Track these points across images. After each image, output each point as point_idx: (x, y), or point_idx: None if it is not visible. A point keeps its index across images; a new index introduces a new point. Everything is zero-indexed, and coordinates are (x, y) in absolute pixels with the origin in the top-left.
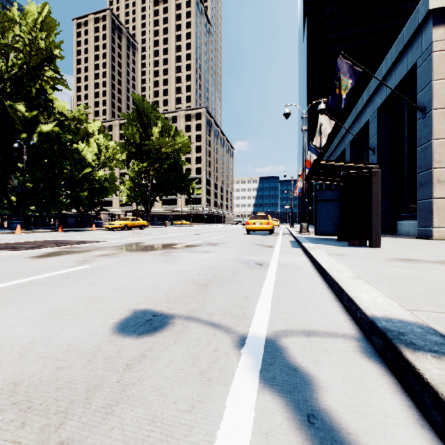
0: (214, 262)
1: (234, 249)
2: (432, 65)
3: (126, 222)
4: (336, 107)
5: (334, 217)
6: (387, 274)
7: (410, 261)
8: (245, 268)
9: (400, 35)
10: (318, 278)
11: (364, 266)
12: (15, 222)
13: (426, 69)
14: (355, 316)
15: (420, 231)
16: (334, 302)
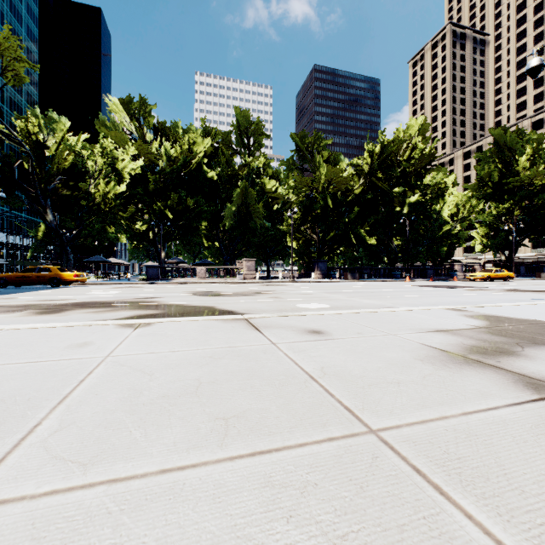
0: None
1: None
2: None
3: (488, 273)
4: None
5: None
6: None
7: None
8: None
9: None
10: None
11: None
12: (397, 274)
13: None
14: None
15: None
16: None
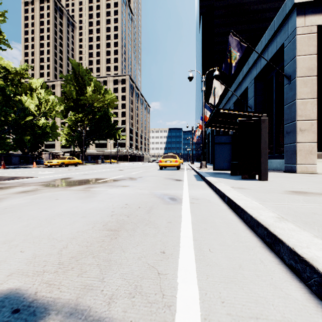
0: (130, 197)
1: (150, 183)
2: (296, 45)
3: (63, 160)
4: (228, 72)
5: (227, 156)
6: (302, 211)
7: (304, 194)
8: (159, 203)
9: (272, 23)
10: (232, 214)
11: (273, 201)
12: None
13: (291, 47)
14: (321, 292)
15: (287, 167)
16: (268, 254)
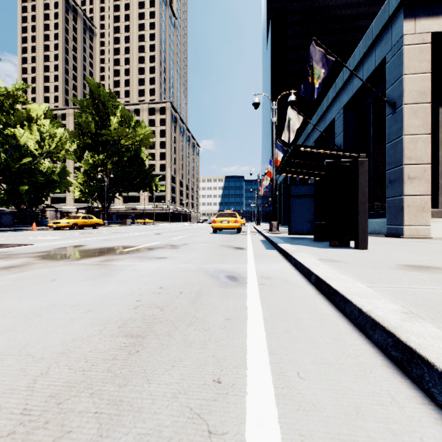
0: (168, 276)
1: (199, 254)
2: (402, 59)
3: (75, 220)
4: (308, 97)
5: (308, 214)
6: (436, 299)
7: (428, 270)
8: (212, 286)
9: (369, 30)
10: (326, 304)
11: (385, 282)
12: None
13: (396, 63)
14: None
15: (389, 229)
16: (400, 382)
